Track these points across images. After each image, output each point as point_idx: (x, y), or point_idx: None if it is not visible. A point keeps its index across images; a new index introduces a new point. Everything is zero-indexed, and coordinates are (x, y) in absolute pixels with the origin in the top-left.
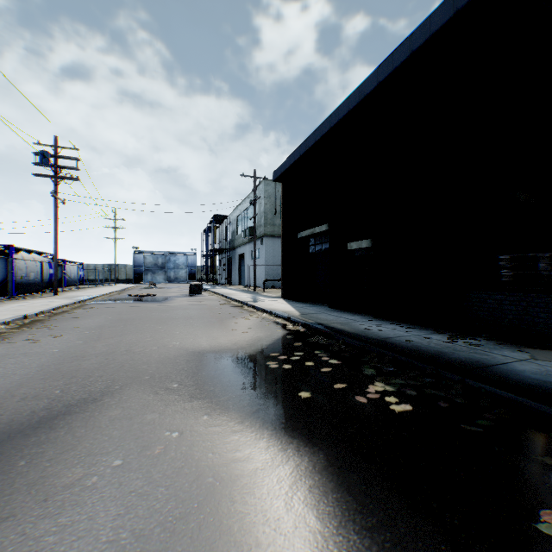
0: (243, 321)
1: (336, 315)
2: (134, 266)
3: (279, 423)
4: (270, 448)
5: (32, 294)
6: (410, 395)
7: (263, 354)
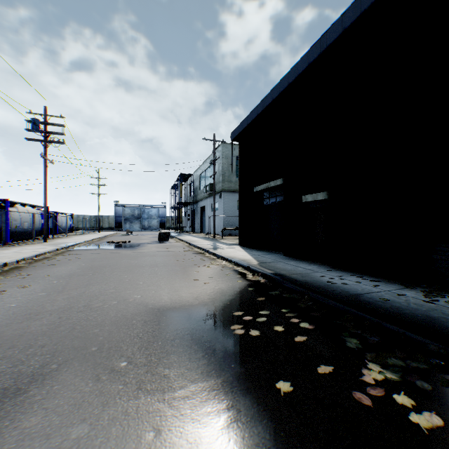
0: (205, 269)
1: (293, 264)
2: (115, 217)
3: None
4: None
5: (24, 241)
6: (423, 390)
7: (226, 312)
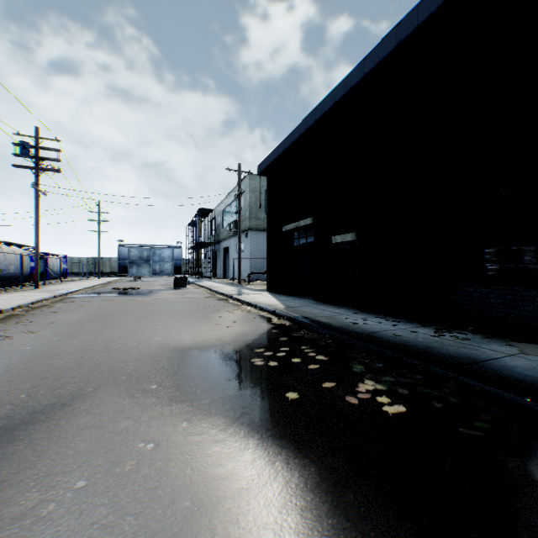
0: (228, 314)
1: (321, 308)
2: (119, 259)
3: (265, 429)
4: (256, 461)
5: (11, 288)
6: (402, 394)
7: (248, 350)
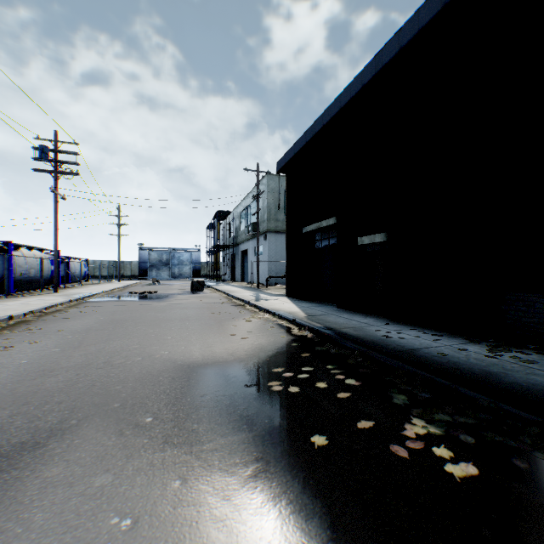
0: (244, 323)
1: (347, 317)
2: (139, 263)
3: (284, 499)
4: None
5: (31, 291)
6: (465, 443)
7: (264, 369)
